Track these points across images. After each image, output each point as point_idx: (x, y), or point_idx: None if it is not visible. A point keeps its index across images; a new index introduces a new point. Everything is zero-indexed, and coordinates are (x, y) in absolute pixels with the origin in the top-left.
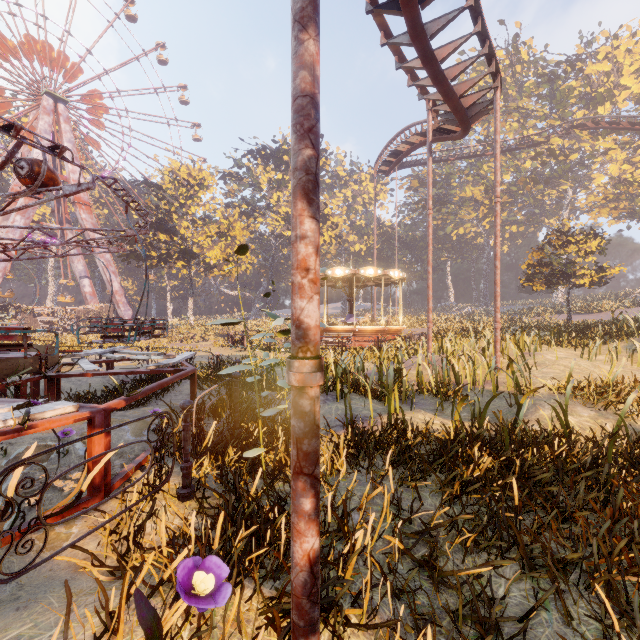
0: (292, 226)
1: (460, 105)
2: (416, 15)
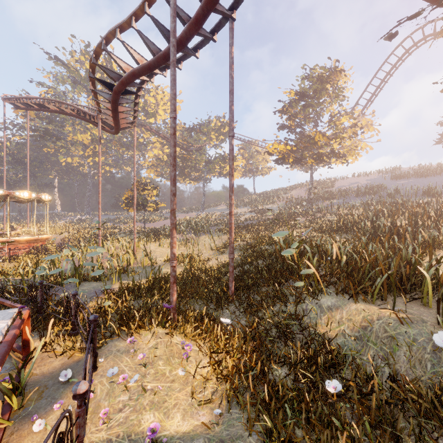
0: (173, 234)
1: (120, 127)
2: (119, 98)
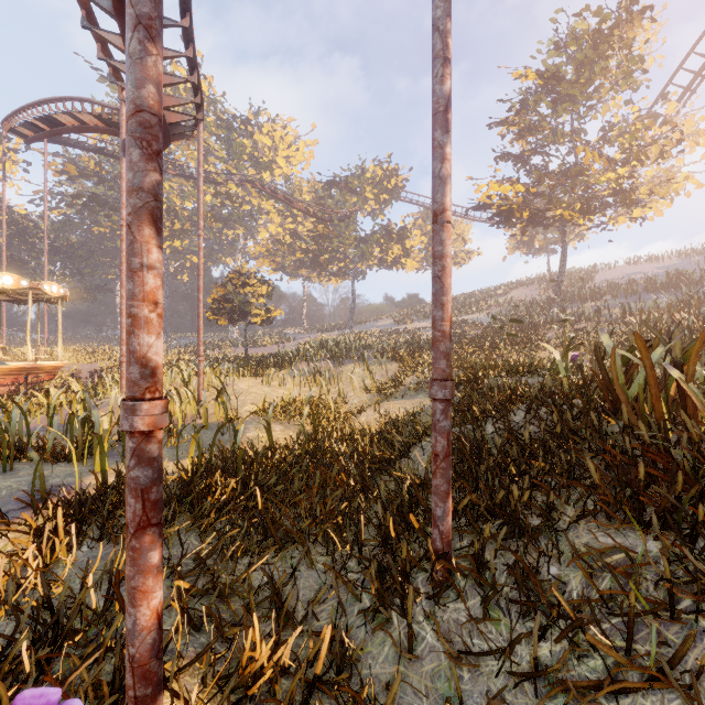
0: (134, 251)
1: (164, 117)
2: None
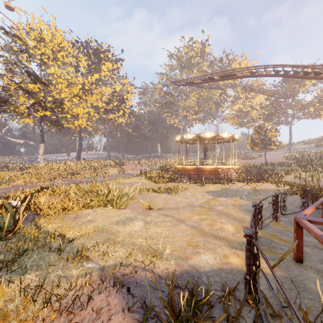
0: None
1: None
2: None
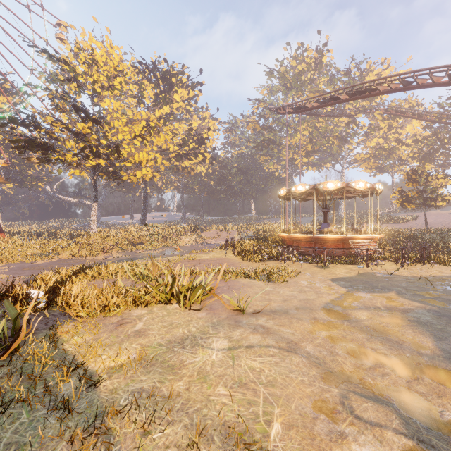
0: None
1: None
2: None
